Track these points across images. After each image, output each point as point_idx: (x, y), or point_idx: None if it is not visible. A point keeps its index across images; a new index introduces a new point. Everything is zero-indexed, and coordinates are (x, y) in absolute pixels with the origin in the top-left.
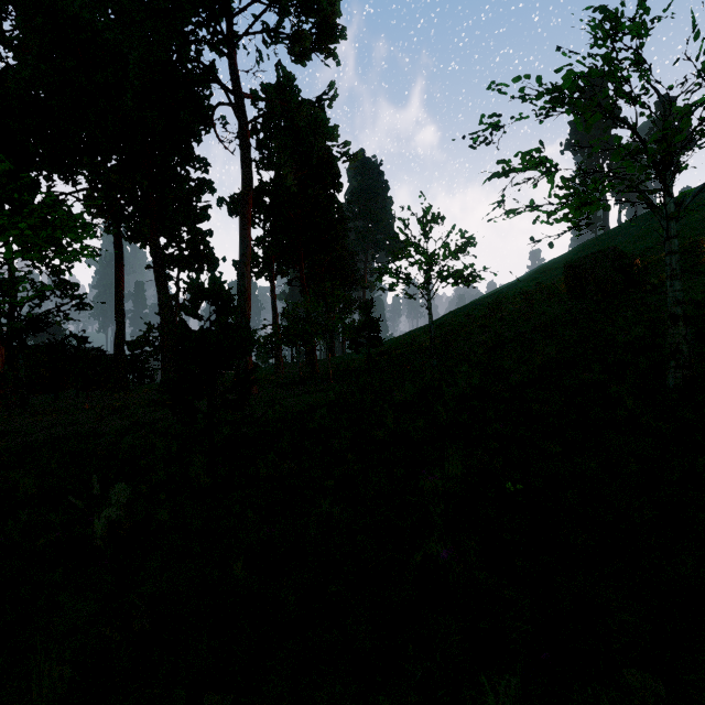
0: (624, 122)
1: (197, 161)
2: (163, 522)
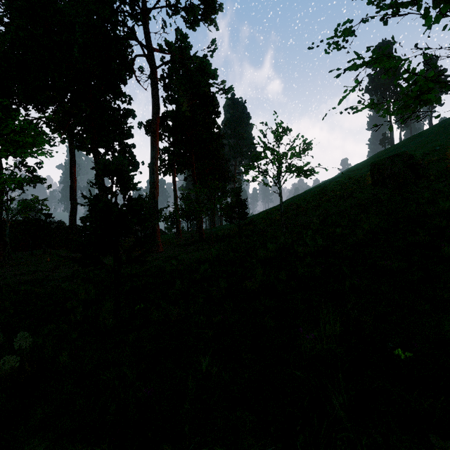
0: None
1: (124, 96)
2: (63, 365)
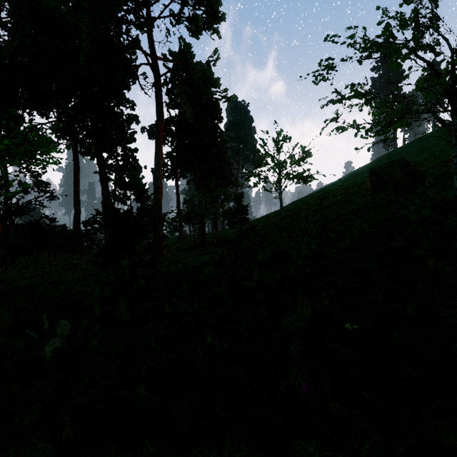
0: (425, 61)
1: (127, 102)
2: (94, 348)
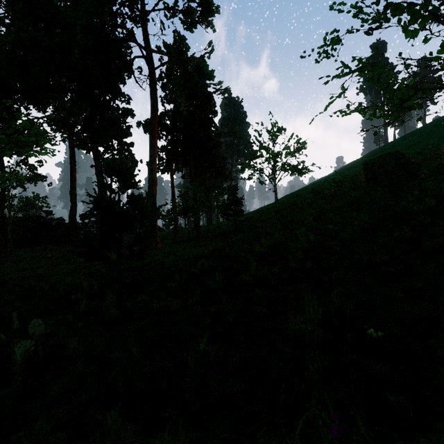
0: None
1: (123, 96)
2: (73, 350)
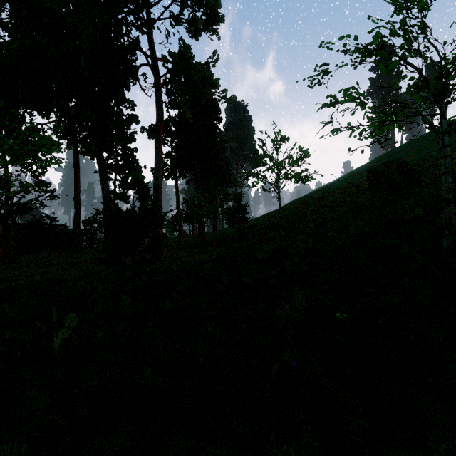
0: (413, 67)
1: (127, 102)
2: (100, 339)
